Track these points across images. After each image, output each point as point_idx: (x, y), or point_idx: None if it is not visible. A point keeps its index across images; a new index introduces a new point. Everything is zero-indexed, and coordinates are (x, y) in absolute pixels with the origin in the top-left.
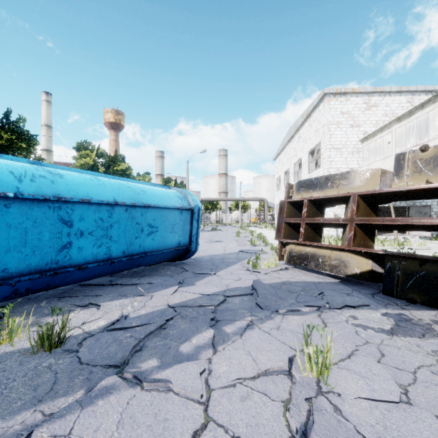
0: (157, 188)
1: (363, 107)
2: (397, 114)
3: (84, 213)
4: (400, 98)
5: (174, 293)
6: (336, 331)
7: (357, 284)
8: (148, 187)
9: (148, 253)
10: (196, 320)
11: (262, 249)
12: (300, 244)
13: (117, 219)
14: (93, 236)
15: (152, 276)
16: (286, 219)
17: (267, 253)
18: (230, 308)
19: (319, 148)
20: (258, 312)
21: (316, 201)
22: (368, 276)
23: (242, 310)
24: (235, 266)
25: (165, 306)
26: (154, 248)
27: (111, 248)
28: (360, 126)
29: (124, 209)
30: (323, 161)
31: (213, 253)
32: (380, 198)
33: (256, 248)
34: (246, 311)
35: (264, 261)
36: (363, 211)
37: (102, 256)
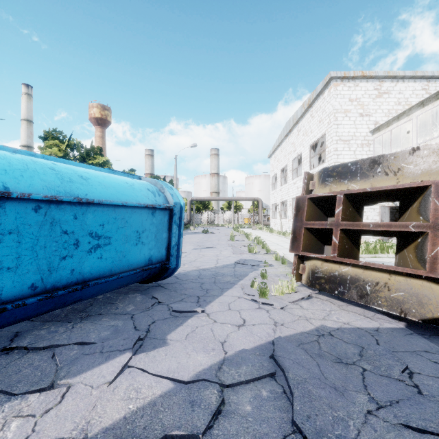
0: (115, 176)
1: (373, 94)
2: (412, 103)
3: None
4: (415, 84)
5: (117, 379)
6: None
7: None
8: (97, 173)
9: (89, 282)
10: None
11: (266, 260)
12: (330, 261)
13: (12, 226)
14: None
15: (99, 318)
16: (307, 223)
17: (271, 265)
18: None
19: (318, 144)
20: None
21: (355, 196)
22: None
23: None
24: (232, 291)
25: None
26: (103, 272)
27: None
28: (370, 115)
29: (30, 206)
30: (328, 155)
31: (203, 266)
32: None
33: (257, 258)
34: None
35: (272, 280)
36: None
37: None
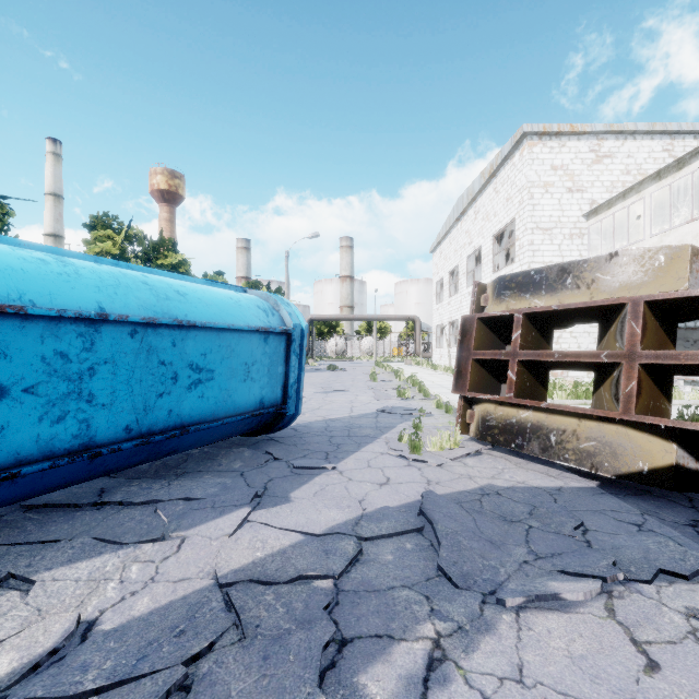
0: (216, 289)
1: (588, 159)
2: (647, 171)
3: (8, 341)
4: (652, 143)
5: (238, 532)
6: (693, 690)
7: (641, 493)
8: (195, 287)
9: (189, 427)
10: (279, 655)
11: (422, 407)
12: (505, 403)
13: (108, 354)
14: (38, 396)
15: (200, 476)
16: (476, 352)
17: (430, 415)
18: (375, 586)
19: (507, 232)
20: (448, 599)
21: (539, 316)
22: (669, 479)
23: (406, 591)
24: (373, 446)
25: (208, 581)
26: (204, 416)
27: (94, 423)
28: (584, 190)
29: (126, 330)
30: (520, 251)
31: (331, 415)
32: (692, 308)
33: (410, 405)
34: (417, 597)
35: (430, 433)
36: (652, 337)
37: (66, 442)
